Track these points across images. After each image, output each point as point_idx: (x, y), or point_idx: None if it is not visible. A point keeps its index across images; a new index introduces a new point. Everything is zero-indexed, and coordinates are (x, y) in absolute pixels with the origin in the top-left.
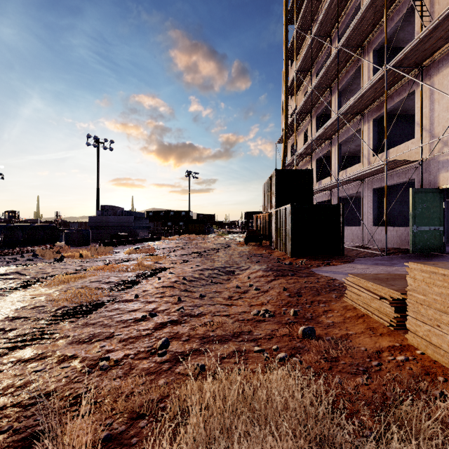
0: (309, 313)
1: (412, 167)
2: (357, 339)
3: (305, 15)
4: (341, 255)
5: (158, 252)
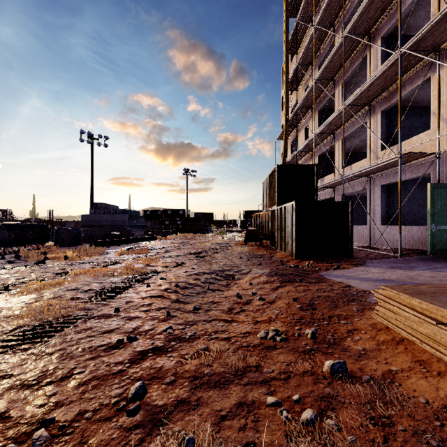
0: (330, 335)
1: (427, 160)
2: (408, 381)
3: (307, 5)
4: (350, 256)
5: (152, 252)
